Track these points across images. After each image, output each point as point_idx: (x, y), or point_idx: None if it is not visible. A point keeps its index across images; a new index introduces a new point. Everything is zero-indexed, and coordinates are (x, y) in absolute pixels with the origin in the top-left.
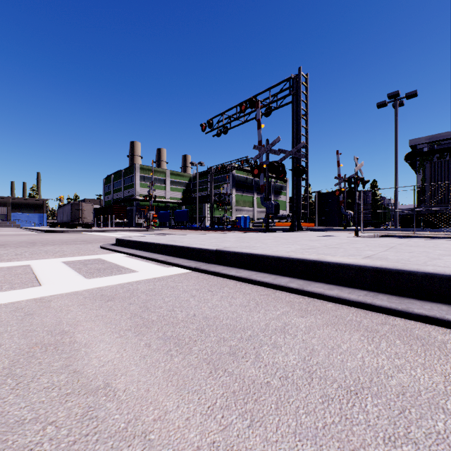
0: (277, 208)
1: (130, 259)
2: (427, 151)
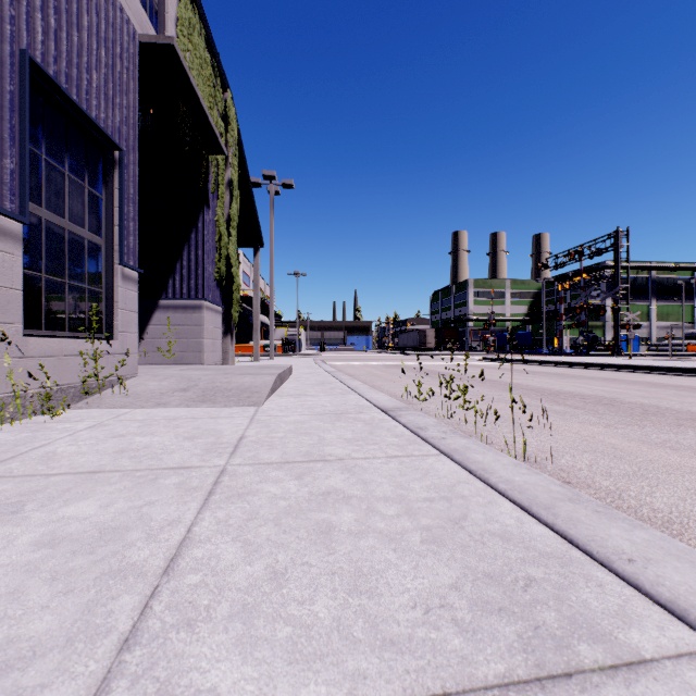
0: (595, 339)
1: (493, 363)
2: None
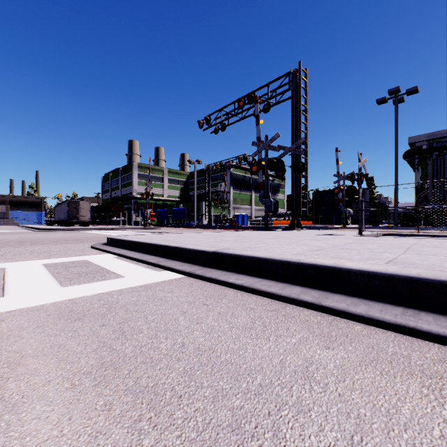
0: (277, 206)
1: (118, 261)
2: (426, 149)
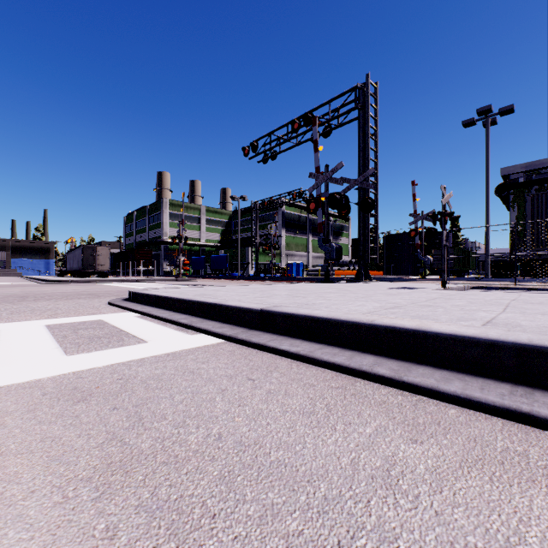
0: (340, 253)
1: (141, 321)
2: (523, 182)
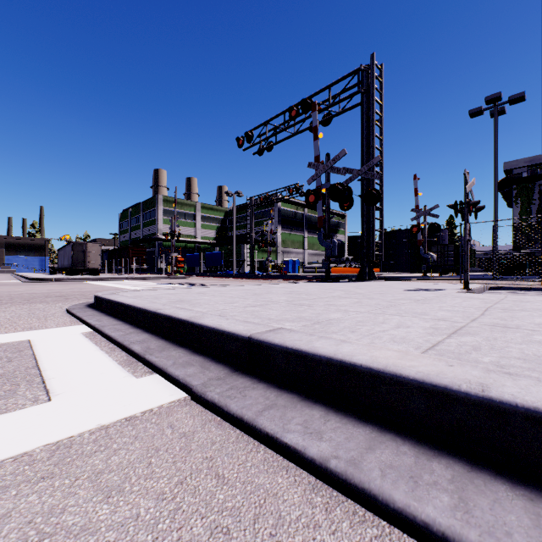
0: (342, 249)
1: (82, 344)
2: (527, 177)
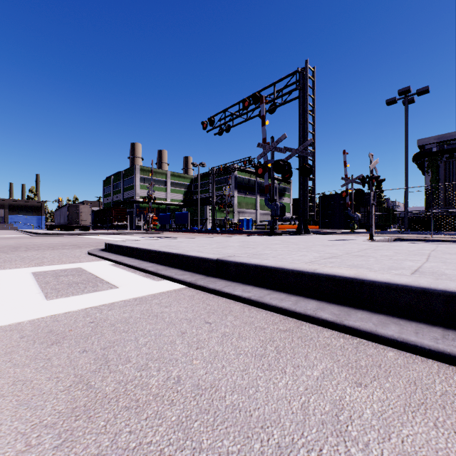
0: (283, 210)
1: (114, 269)
2: (436, 151)
